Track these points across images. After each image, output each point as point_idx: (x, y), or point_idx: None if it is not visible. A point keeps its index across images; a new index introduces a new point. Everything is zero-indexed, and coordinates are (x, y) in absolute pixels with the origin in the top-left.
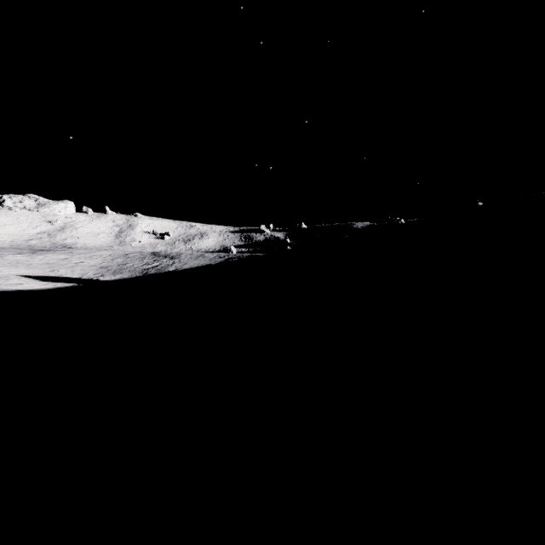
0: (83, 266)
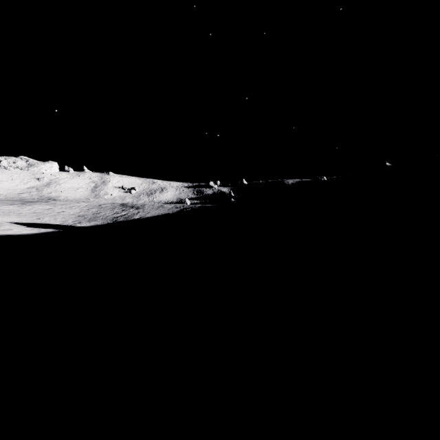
0: (63, 214)
